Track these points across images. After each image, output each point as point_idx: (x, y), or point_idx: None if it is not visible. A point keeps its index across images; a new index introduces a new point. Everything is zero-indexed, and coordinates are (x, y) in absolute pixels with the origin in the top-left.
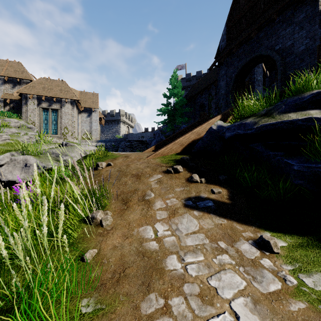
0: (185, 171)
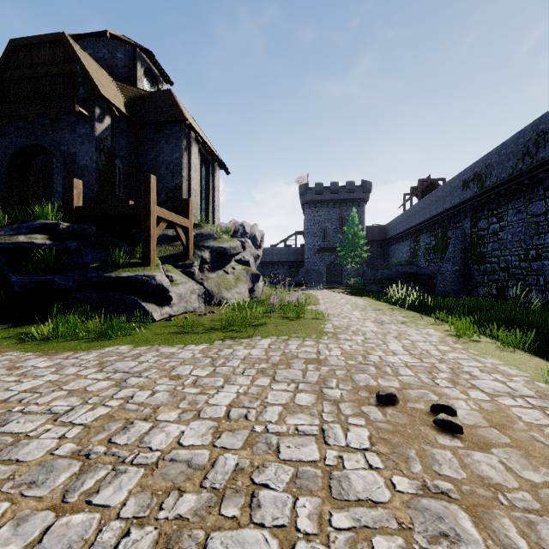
0: None
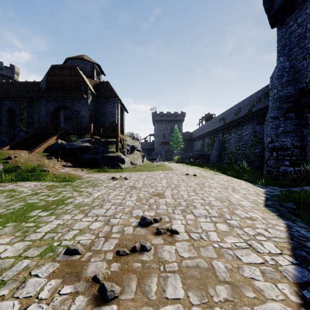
0: (55, 158)
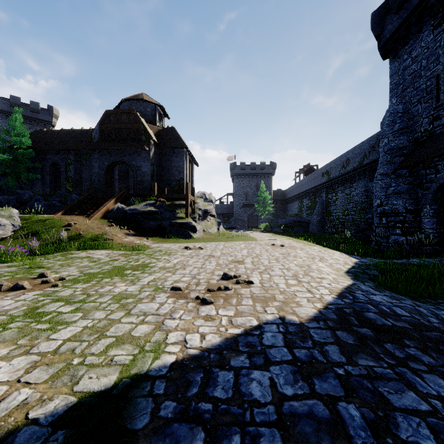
0: (116, 226)
